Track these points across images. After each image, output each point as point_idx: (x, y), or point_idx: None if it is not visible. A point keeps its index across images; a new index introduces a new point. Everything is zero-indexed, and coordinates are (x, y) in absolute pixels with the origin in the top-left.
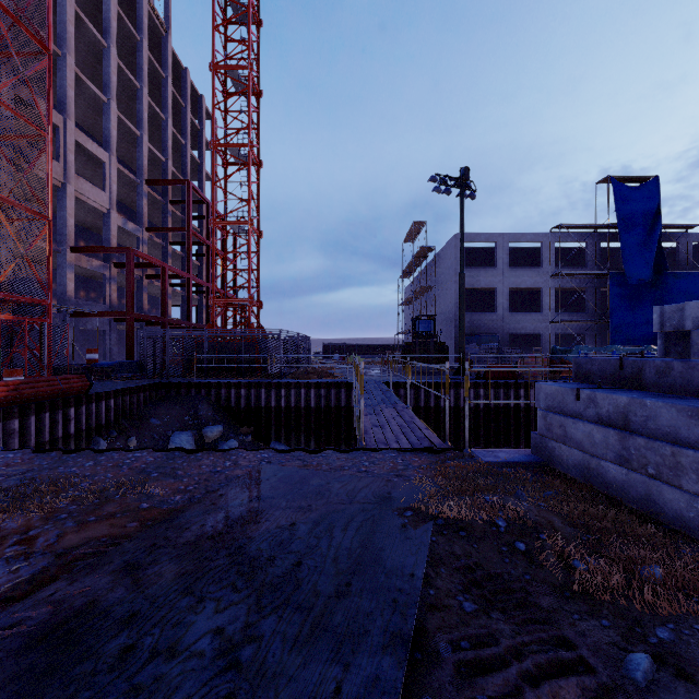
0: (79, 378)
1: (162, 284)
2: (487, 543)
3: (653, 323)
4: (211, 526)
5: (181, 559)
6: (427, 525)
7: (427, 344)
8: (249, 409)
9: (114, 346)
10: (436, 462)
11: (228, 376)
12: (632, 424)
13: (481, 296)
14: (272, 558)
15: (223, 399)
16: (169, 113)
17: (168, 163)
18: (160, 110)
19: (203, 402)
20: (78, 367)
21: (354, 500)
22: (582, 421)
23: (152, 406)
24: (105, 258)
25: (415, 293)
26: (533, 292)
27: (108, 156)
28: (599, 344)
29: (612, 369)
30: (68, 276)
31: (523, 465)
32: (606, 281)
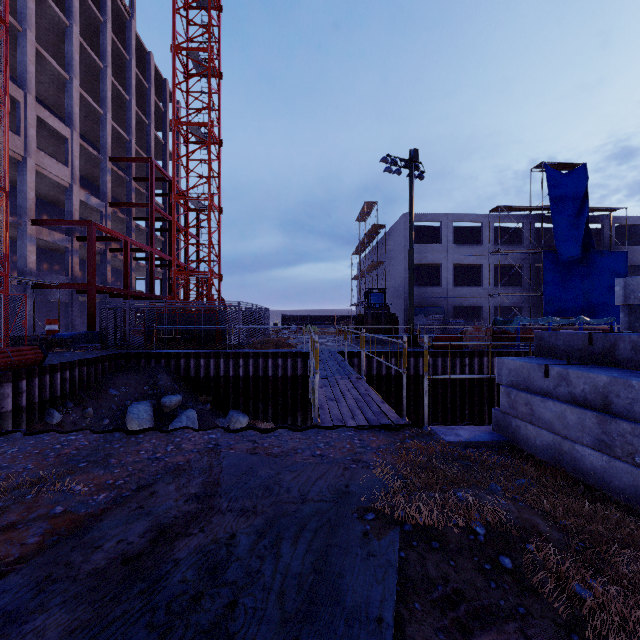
0: (32, 350)
1: (124, 257)
2: (466, 558)
3: (616, 296)
4: (130, 543)
5: (78, 602)
6: (393, 534)
7: (379, 315)
8: (208, 378)
9: (76, 317)
10: (395, 442)
11: (188, 346)
12: (614, 406)
13: (427, 271)
14: (199, 596)
15: (182, 369)
16: (133, 93)
17: (132, 141)
18: (124, 91)
19: (163, 372)
20: (36, 338)
21: (307, 498)
22: (552, 400)
23: (111, 377)
24: (67, 231)
25: (367, 268)
26: (474, 267)
27: (71, 132)
28: (533, 315)
29: (579, 344)
30: (28, 249)
31: (486, 445)
32: (540, 258)
